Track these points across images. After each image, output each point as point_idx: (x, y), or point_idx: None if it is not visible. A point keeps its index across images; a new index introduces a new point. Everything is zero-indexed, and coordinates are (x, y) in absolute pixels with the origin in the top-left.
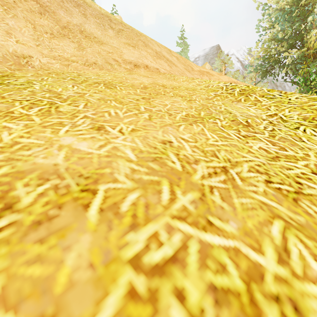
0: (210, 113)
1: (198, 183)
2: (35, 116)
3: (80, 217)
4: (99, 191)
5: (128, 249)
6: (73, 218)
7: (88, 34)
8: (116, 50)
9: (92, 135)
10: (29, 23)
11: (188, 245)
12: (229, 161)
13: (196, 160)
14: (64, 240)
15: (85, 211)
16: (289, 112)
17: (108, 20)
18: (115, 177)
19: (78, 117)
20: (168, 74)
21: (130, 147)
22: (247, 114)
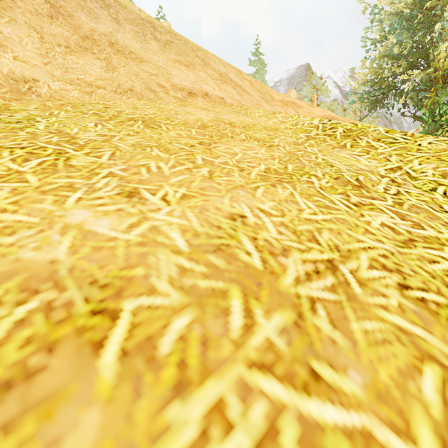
0: (302, 166)
1: (291, 293)
2: (31, 173)
3: (86, 370)
4: (122, 314)
5: (168, 443)
6: (72, 373)
7: (122, 48)
8: (161, 71)
9: (118, 207)
10: (34, 31)
11: (279, 429)
12: (336, 249)
13: (285, 249)
14: (50, 425)
15: (96, 356)
16: (419, 164)
17: (151, 27)
18: (152, 284)
19: (99, 174)
20: (238, 106)
21: (178, 227)
22: (357, 167)
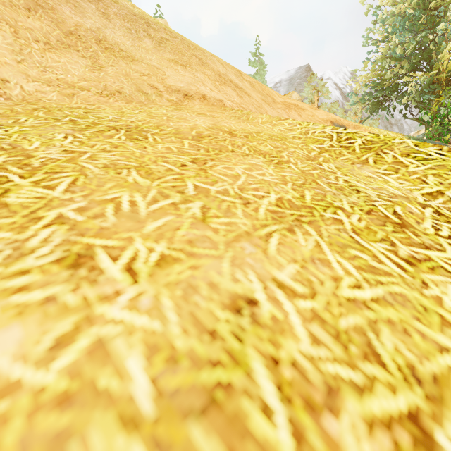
0: (322, 193)
1: None
2: None
3: None
4: None
5: None
6: None
7: (111, 45)
8: (155, 71)
9: (49, 293)
10: (7, 24)
11: None
12: (414, 377)
13: (331, 388)
14: None
15: None
16: None
17: (144, 23)
18: None
19: (41, 221)
20: (238, 110)
21: (142, 341)
22: (388, 191)
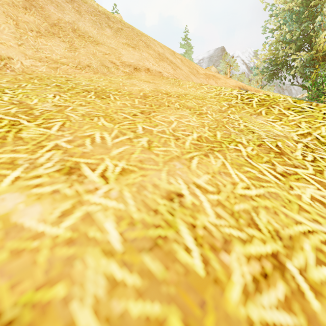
0: (228, 133)
1: (241, 317)
2: None
3: None
4: None
5: None
6: None
7: (82, 33)
8: (113, 51)
9: (55, 188)
10: (11, 19)
11: None
12: (278, 236)
13: (226, 240)
14: None
15: None
16: None
17: (106, 17)
18: (71, 316)
19: (44, 148)
20: (172, 79)
21: (113, 214)
22: (274, 133)
